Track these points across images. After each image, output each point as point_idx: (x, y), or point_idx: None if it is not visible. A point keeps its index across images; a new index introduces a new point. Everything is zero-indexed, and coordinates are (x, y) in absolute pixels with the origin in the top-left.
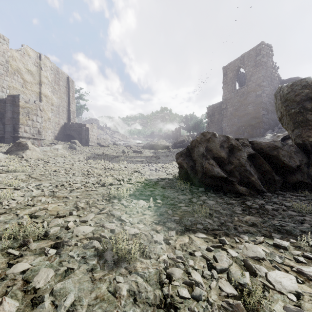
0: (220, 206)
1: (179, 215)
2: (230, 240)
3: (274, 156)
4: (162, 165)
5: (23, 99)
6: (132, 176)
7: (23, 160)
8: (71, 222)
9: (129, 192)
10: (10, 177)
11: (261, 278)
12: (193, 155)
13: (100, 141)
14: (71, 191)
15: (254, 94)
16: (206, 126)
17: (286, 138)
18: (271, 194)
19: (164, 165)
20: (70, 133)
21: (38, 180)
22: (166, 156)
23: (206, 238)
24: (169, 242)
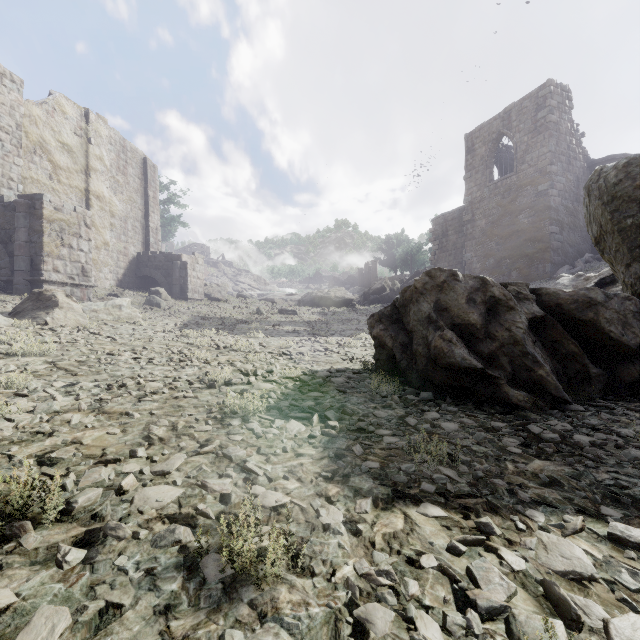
0: (470, 435)
1: (379, 458)
2: (503, 523)
3: (587, 323)
4: (338, 340)
5: (50, 202)
6: (275, 365)
7: (45, 329)
8: (130, 475)
9: (267, 401)
10: (12, 368)
11: (593, 634)
12: (406, 319)
13: (211, 290)
14: (140, 399)
15: (532, 190)
16: (431, 258)
17: (606, 282)
18: (583, 406)
19: (342, 341)
20: (149, 273)
21: (72, 373)
22: (347, 320)
23: (445, 518)
24: (359, 527)
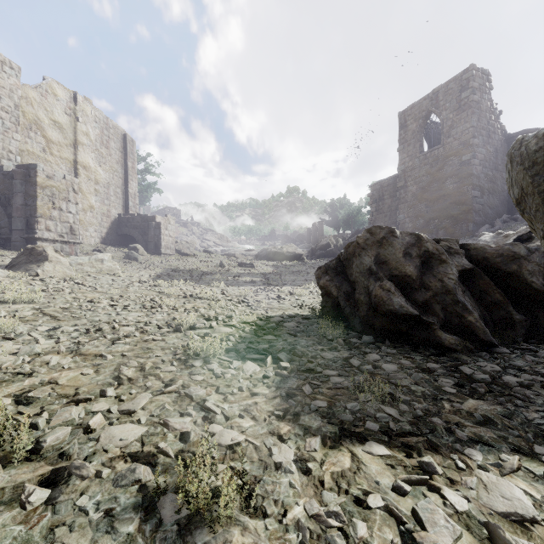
0: (408, 375)
1: (327, 397)
2: (444, 461)
3: (511, 274)
4: (289, 289)
5: (43, 171)
6: (235, 311)
7: (36, 280)
8: (98, 415)
9: (226, 344)
10: (3, 314)
11: None
12: (350, 271)
13: (181, 246)
14: (114, 342)
15: (456, 160)
16: (369, 219)
17: (523, 239)
18: (509, 349)
19: (293, 290)
20: (128, 232)
21: (56, 318)
22: (297, 272)
23: (389, 457)
24: (309, 466)
